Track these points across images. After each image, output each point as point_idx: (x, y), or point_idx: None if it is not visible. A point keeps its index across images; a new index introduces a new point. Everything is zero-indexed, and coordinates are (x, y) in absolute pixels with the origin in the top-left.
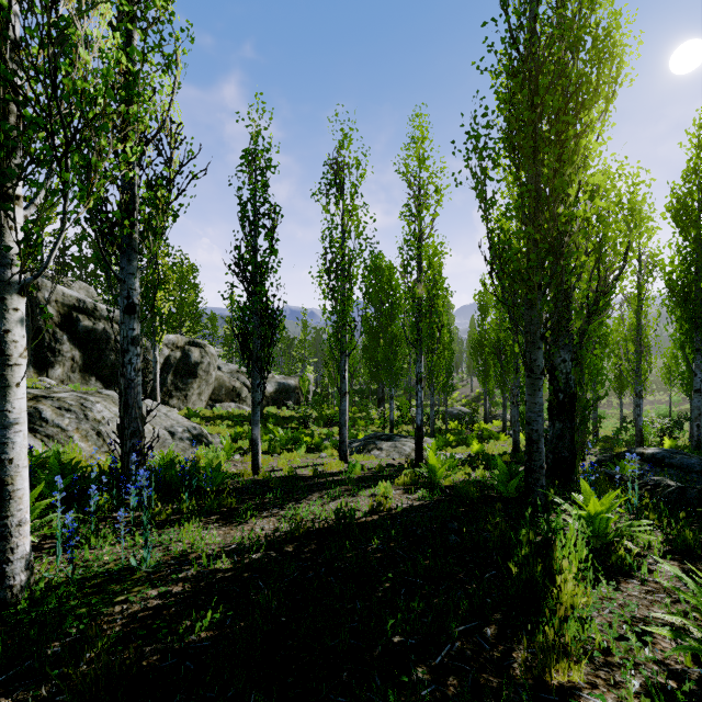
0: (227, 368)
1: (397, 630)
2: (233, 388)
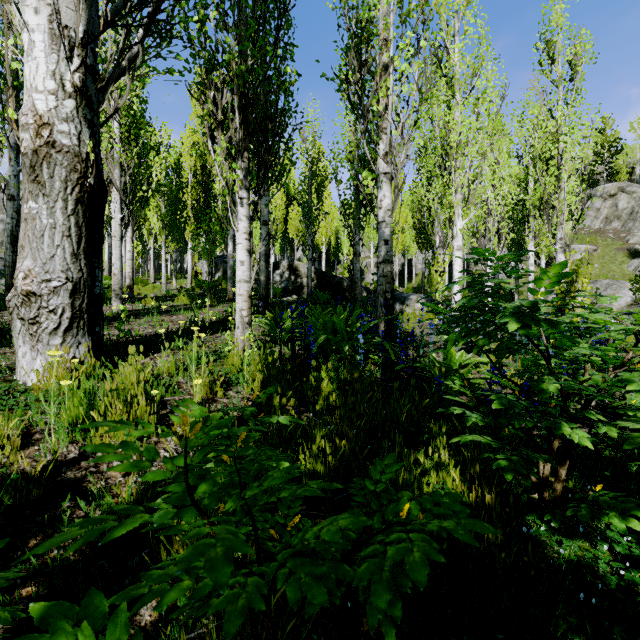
0: None
1: None
2: None
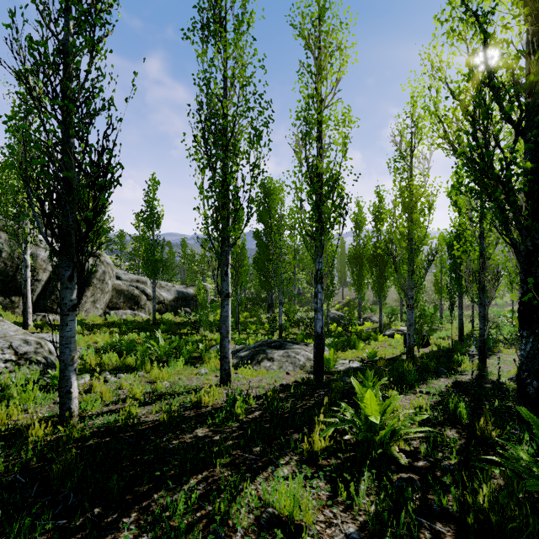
0: (127, 277)
1: None
2: (131, 296)
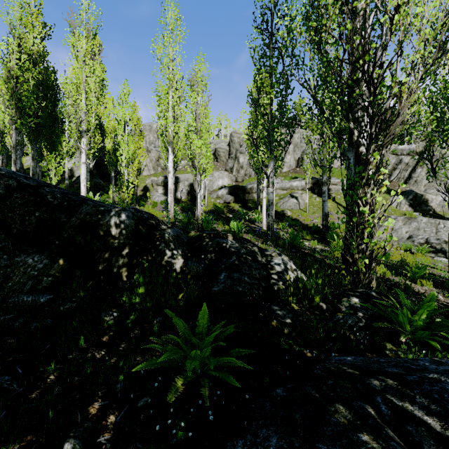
0: None
1: None
2: None
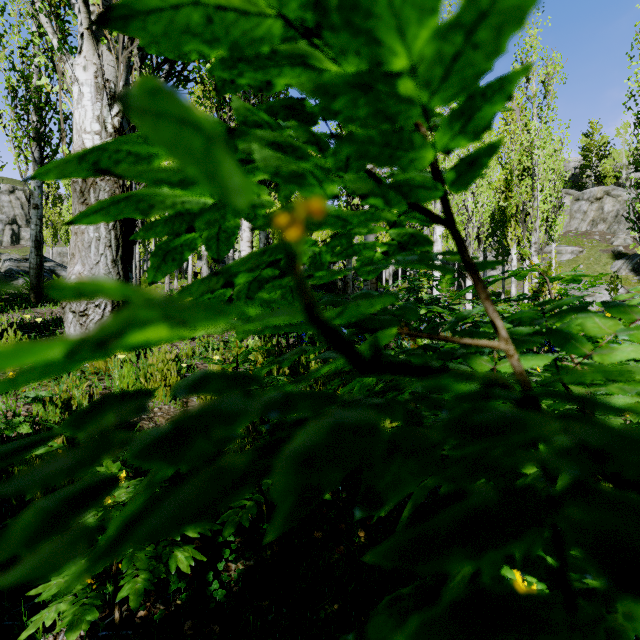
0: None
1: None
2: None
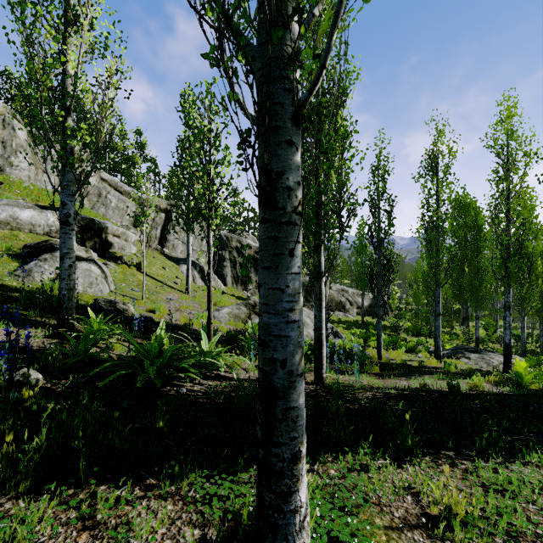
0: (335, 287)
1: (493, 427)
2: (339, 302)
